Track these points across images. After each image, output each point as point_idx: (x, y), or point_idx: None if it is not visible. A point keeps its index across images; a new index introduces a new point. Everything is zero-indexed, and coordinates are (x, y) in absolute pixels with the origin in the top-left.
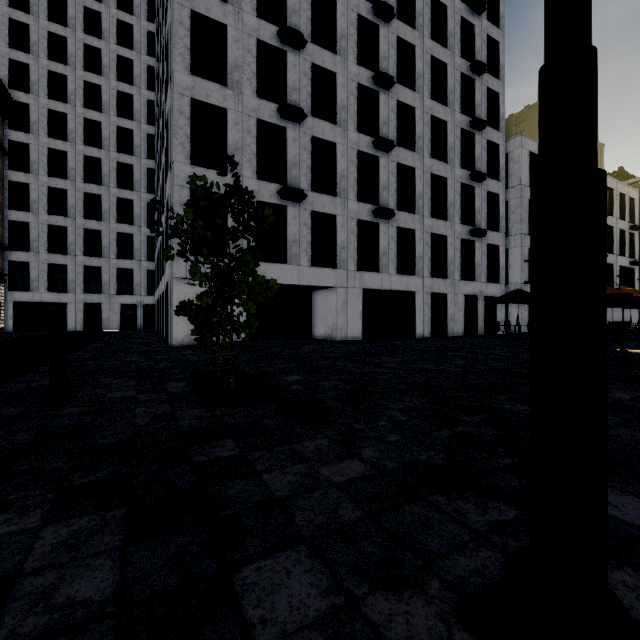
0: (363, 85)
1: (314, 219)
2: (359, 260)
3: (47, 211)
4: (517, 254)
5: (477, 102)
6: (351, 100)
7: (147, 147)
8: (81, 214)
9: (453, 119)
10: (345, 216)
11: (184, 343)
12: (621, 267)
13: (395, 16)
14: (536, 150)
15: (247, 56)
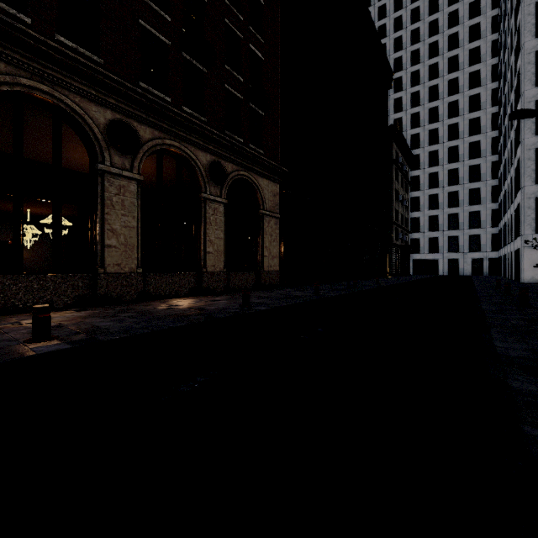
0: None
1: None
2: None
3: (428, 209)
4: None
5: None
6: None
7: (491, 147)
8: (446, 206)
9: None
10: None
11: (530, 281)
12: None
13: None
14: None
15: None
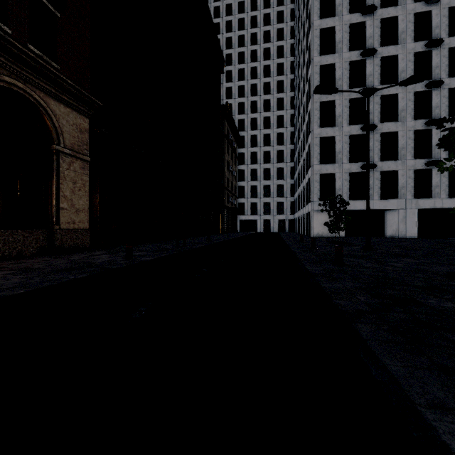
0: (418, 91)
1: (383, 174)
2: (415, 192)
3: (250, 180)
4: None
5: None
6: (408, 104)
7: (290, 139)
8: (262, 179)
9: None
10: (404, 169)
11: (317, 236)
12: None
13: (446, 36)
14: None
15: (344, 109)
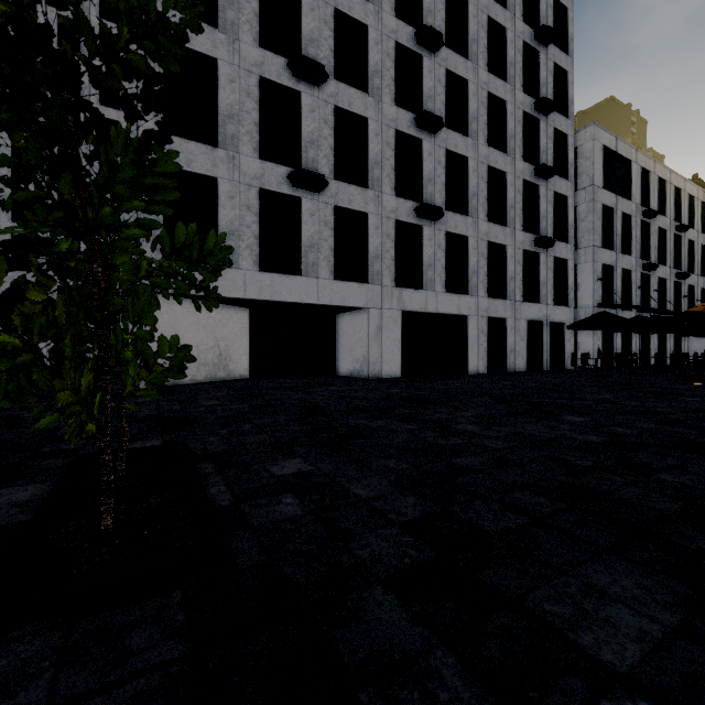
0: (402, 45)
1: (338, 218)
2: (397, 273)
3: (11, 218)
4: (588, 271)
5: (542, 80)
6: (387, 63)
7: None
8: None
9: (514, 99)
10: (379, 215)
11: None
12: (702, 289)
13: None
14: (610, 144)
15: None
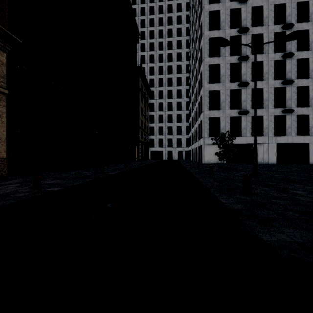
0: (277, 60)
1: (253, 118)
2: (275, 131)
3: (158, 122)
4: None
5: None
6: (270, 68)
7: (186, 94)
8: (166, 122)
9: None
10: (267, 115)
11: (207, 163)
12: None
13: (295, 22)
14: None
15: (226, 70)
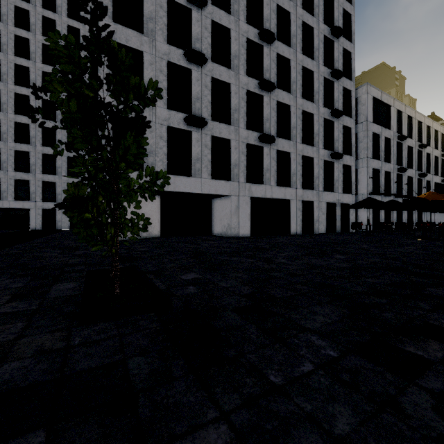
0: (251, 40)
1: (213, 142)
2: (248, 175)
3: (14, 140)
4: (364, 172)
5: (335, 58)
6: (242, 51)
7: None
8: (40, 142)
9: (318, 70)
10: (237, 140)
11: None
12: (435, 183)
13: None
14: (377, 96)
15: (160, 10)
